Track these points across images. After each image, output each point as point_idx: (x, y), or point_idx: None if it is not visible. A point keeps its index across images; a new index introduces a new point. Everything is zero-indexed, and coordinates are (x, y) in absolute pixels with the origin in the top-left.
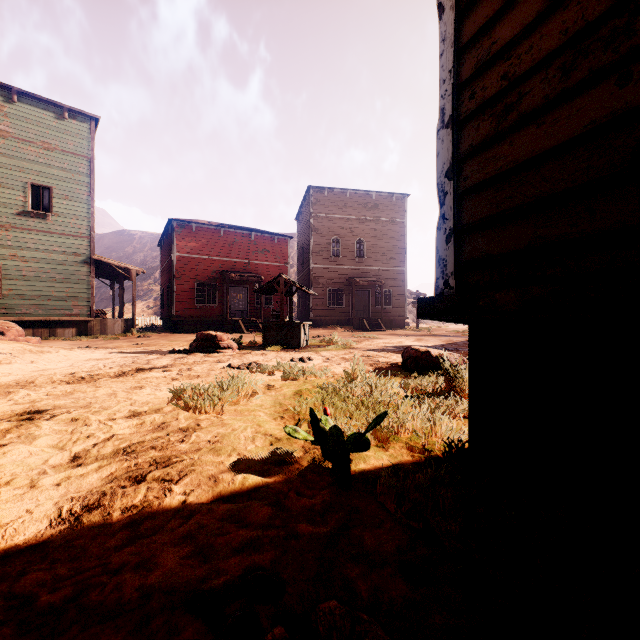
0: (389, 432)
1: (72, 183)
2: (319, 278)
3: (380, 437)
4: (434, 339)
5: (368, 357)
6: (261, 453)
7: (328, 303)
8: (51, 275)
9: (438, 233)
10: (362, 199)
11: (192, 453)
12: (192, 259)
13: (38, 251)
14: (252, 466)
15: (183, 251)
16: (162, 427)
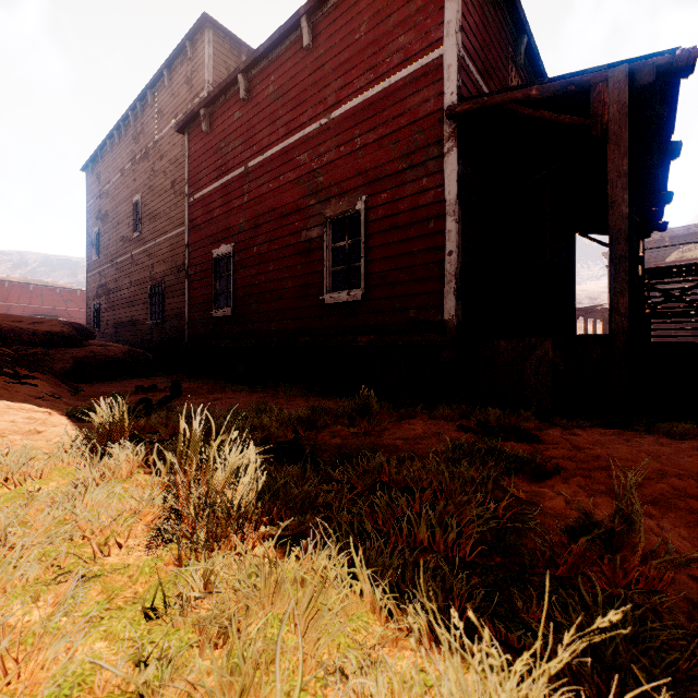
0: None
1: None
2: None
3: None
4: None
5: None
6: None
7: None
8: None
9: None
10: None
11: None
12: (5, 306)
13: None
14: None
15: None
16: None
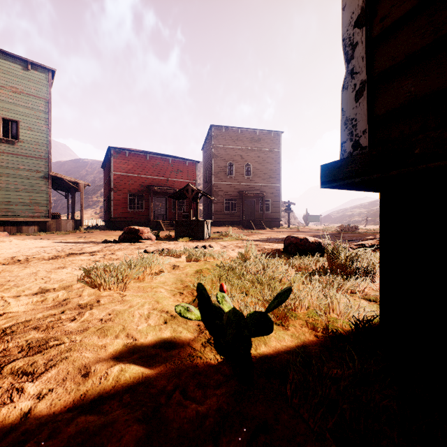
0: (288, 309)
1: (34, 118)
2: (218, 191)
3: (277, 313)
4: (303, 234)
5: (256, 245)
6: (151, 334)
7: (225, 209)
8: (18, 186)
9: (344, 93)
10: (249, 135)
11: (77, 334)
12: (126, 176)
13: (8, 168)
14: (137, 351)
15: (119, 170)
16: (62, 304)
